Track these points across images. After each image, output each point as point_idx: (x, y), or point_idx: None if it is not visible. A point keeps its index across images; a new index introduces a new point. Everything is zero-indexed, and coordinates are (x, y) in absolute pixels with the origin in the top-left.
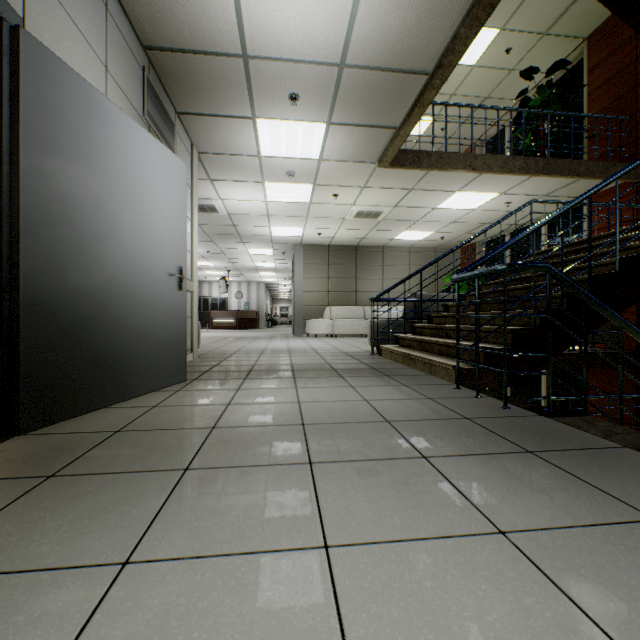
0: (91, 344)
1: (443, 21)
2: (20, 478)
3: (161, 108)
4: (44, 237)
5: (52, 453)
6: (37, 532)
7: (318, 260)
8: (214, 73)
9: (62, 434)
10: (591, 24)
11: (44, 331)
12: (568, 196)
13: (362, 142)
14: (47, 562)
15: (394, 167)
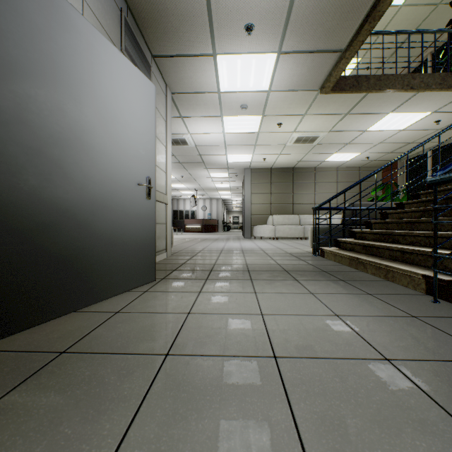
0: (51, 250)
1: None
2: None
3: (138, 48)
4: None
5: None
6: None
7: (263, 180)
8: (180, 11)
9: (5, 353)
10: None
11: None
12: None
13: (307, 69)
14: None
15: (334, 92)
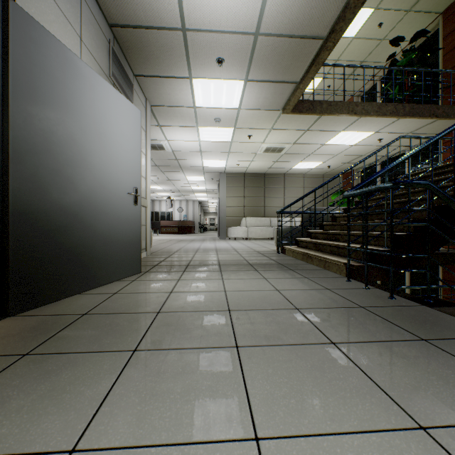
0: (66, 246)
1: None
2: (1, 356)
3: (123, 71)
4: (29, 163)
5: (31, 333)
6: (2, 412)
7: (237, 184)
8: (161, 44)
9: (42, 316)
10: (446, 2)
11: (29, 236)
12: (427, 133)
13: (271, 94)
14: (3, 447)
15: (294, 113)
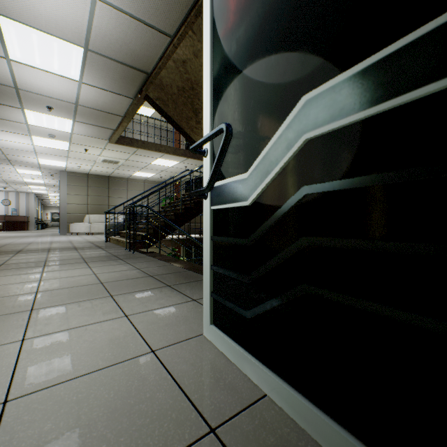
0: None
1: (122, 104)
2: None
3: None
4: None
5: None
6: None
7: (80, 183)
8: None
9: None
10: None
11: None
12: None
13: (97, 131)
14: None
15: (118, 144)
